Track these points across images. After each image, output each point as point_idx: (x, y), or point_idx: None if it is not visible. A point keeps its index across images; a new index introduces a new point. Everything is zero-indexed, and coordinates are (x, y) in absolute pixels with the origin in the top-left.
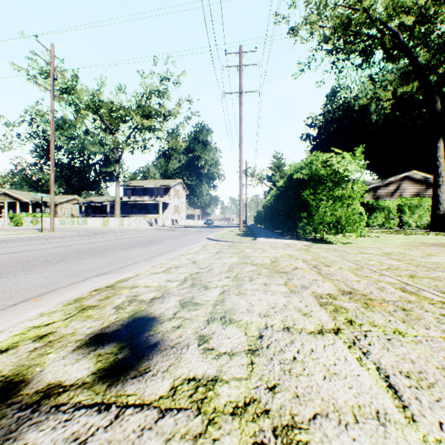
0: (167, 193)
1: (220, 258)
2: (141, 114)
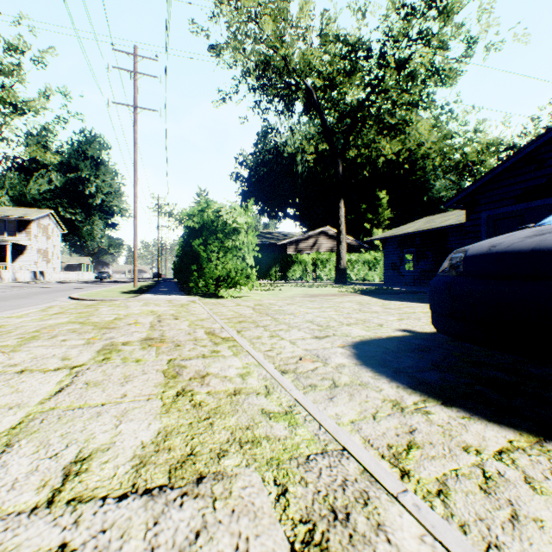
0: (25, 230)
1: (47, 319)
2: None
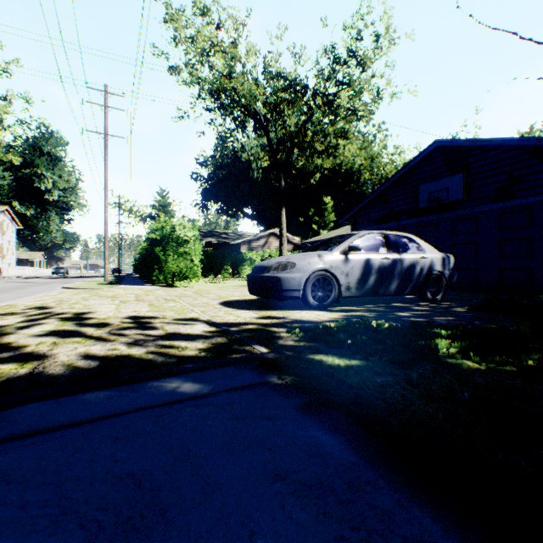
0: None
1: (77, 295)
2: None
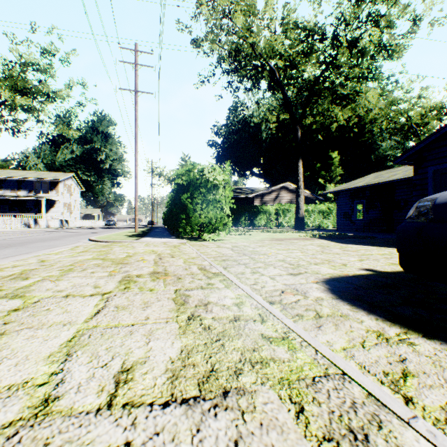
0: (55, 188)
1: (77, 256)
2: (12, 87)
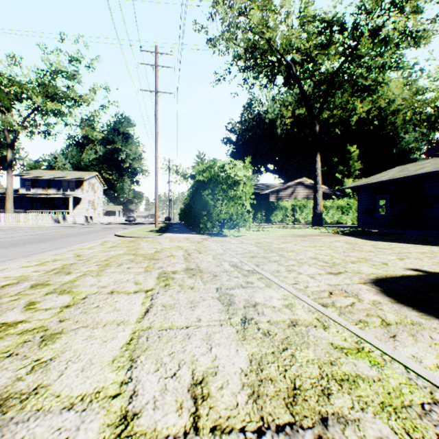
0: (80, 187)
1: (109, 251)
2: (43, 94)
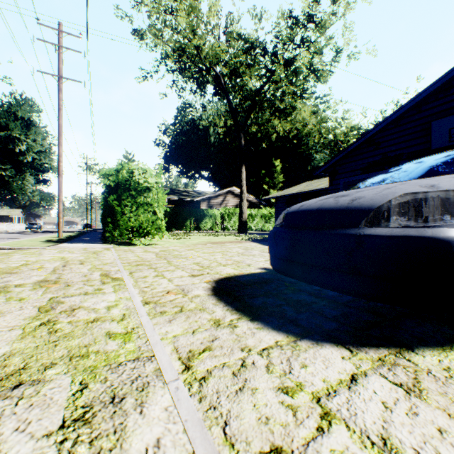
0: None
1: None
2: None
